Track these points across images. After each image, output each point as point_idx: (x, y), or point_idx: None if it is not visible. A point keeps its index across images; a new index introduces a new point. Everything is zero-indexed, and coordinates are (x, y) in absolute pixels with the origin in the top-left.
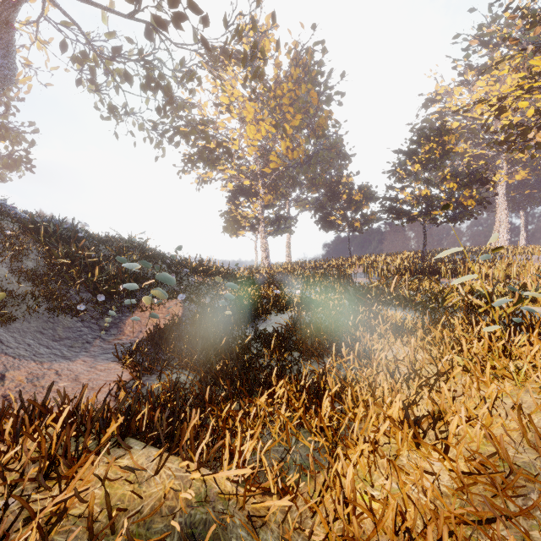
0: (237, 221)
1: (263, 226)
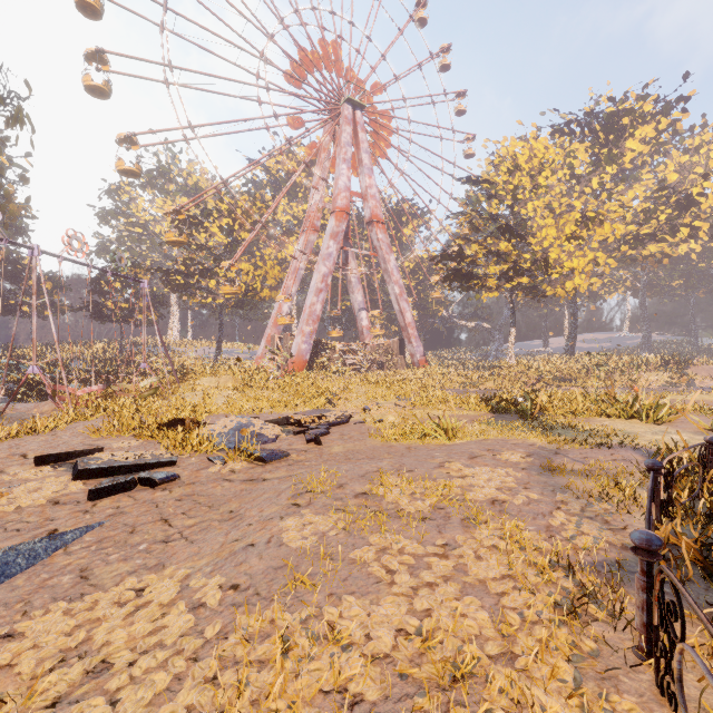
0: None
1: None
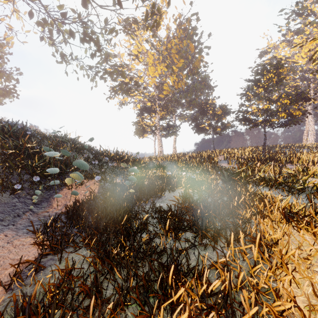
0: (143, 128)
1: (159, 131)
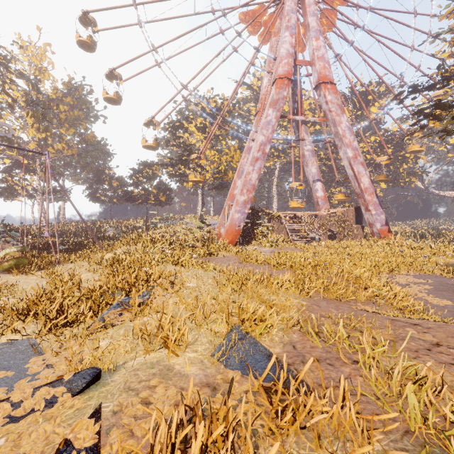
0: (15, 190)
1: (40, 195)
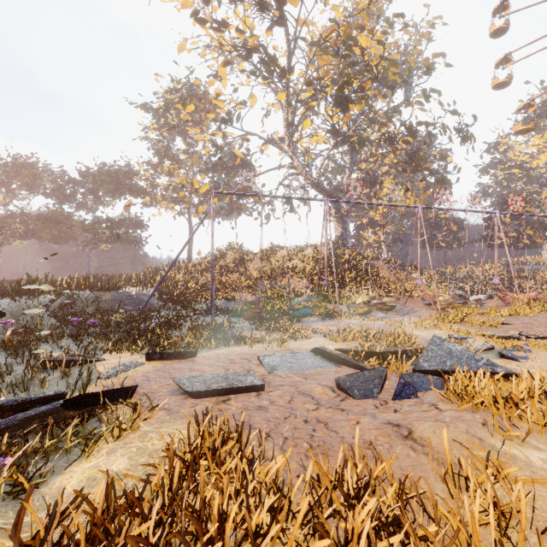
0: (370, 243)
1: (385, 246)
